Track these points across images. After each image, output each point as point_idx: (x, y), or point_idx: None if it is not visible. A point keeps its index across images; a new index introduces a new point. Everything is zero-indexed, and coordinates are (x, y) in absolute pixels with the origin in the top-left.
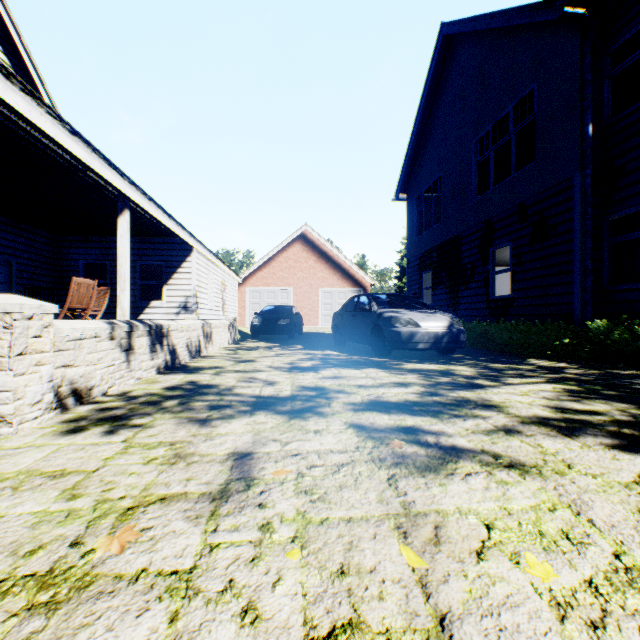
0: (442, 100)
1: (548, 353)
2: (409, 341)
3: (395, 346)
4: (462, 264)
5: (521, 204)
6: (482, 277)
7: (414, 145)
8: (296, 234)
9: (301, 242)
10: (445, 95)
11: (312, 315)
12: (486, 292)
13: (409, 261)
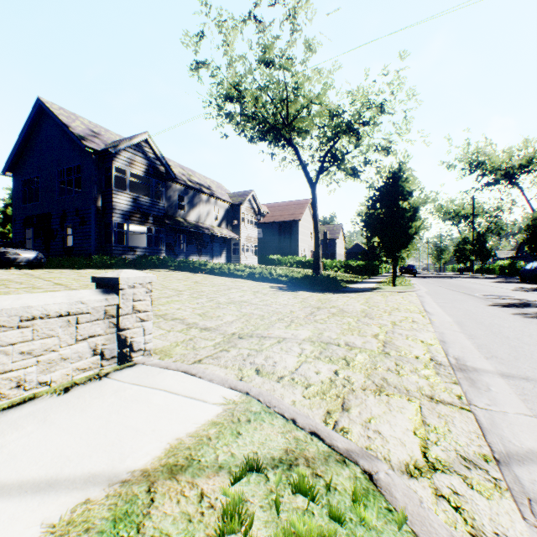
0: (40, 134)
1: (82, 267)
2: (16, 261)
3: (8, 264)
4: (52, 228)
5: (77, 209)
6: (62, 236)
7: (20, 147)
8: None
9: None
10: (42, 133)
11: None
12: (64, 244)
13: (16, 219)
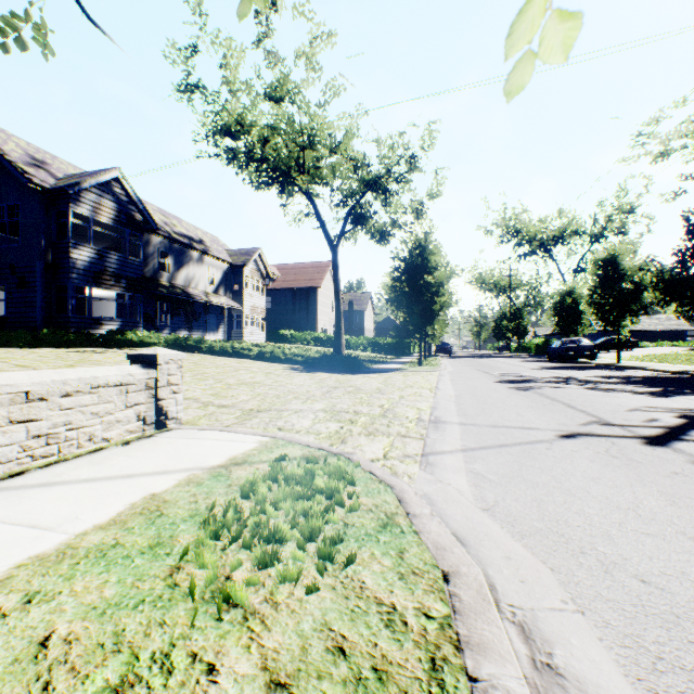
0: None
1: (23, 346)
2: None
3: None
4: None
5: (13, 264)
6: None
7: None
8: None
9: None
10: None
11: None
12: None
13: None
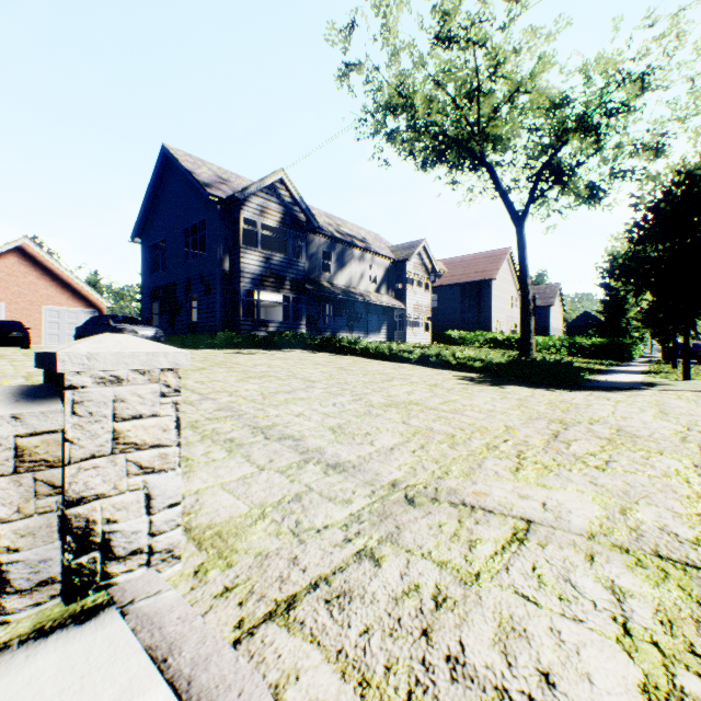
0: (166, 189)
1: (206, 348)
2: None
3: None
4: (177, 301)
5: (202, 275)
6: (187, 310)
7: (147, 208)
8: (12, 246)
9: (18, 255)
10: (168, 187)
11: (34, 334)
12: (188, 319)
13: (144, 292)
